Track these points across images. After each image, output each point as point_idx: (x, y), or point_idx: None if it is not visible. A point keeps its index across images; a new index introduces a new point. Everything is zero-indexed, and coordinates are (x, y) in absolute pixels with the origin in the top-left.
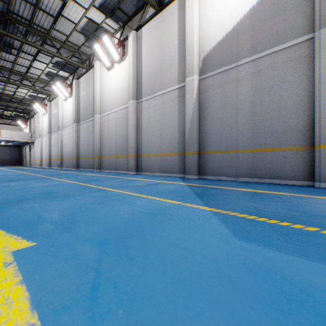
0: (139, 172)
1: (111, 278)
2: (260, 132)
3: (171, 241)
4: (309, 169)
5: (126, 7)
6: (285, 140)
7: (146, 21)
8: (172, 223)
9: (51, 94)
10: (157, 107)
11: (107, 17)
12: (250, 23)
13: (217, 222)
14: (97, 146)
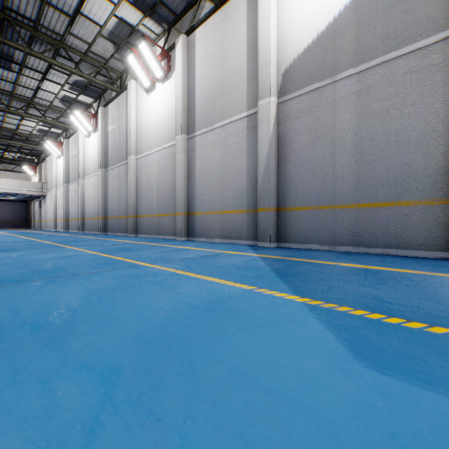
0: (191, 237)
1: None
2: (369, 178)
3: (241, 372)
4: (444, 233)
5: (172, 1)
6: (407, 191)
7: (201, 21)
8: (241, 329)
9: (69, 128)
10: (217, 144)
11: (145, 16)
12: (354, 18)
13: (318, 327)
14: (131, 201)
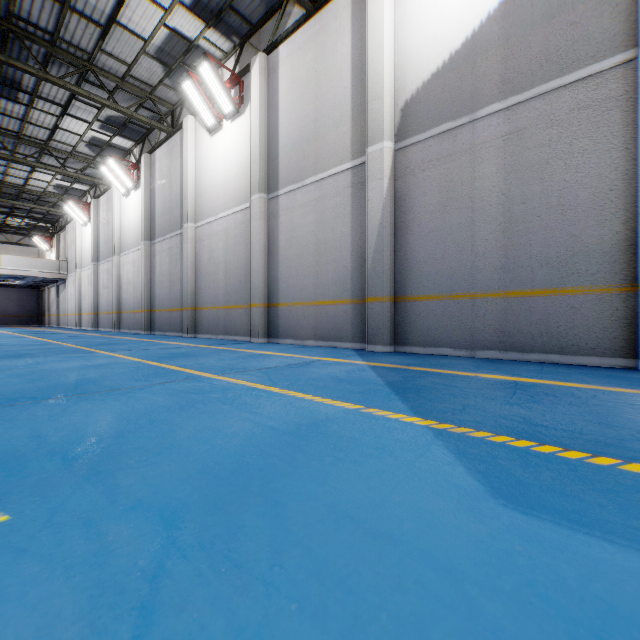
0: (272, 339)
1: (179, 636)
2: (522, 256)
3: (342, 511)
4: (626, 333)
5: (246, 5)
6: (574, 274)
7: (287, 34)
8: (342, 460)
9: (99, 183)
10: (309, 207)
11: (208, 26)
12: (501, 32)
13: (445, 458)
14: (188, 287)
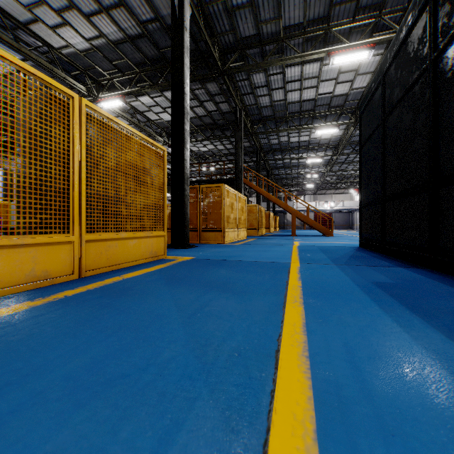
0: None
1: None
2: None
3: None
4: None
5: None
6: None
7: None
8: None
9: None
10: None
11: None
12: None
13: None
14: None
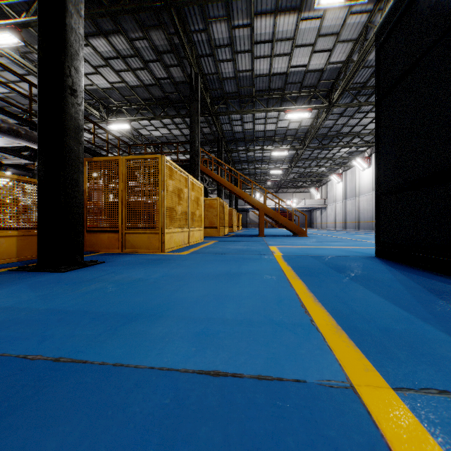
0: None
1: None
2: None
3: None
4: None
5: None
6: None
7: None
8: None
9: (349, 166)
10: None
11: None
12: None
13: None
14: None
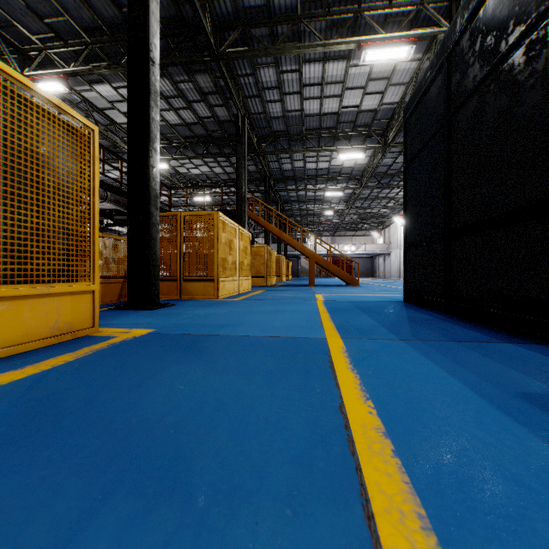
0: None
1: None
2: None
3: None
4: None
5: None
6: None
7: None
8: None
9: None
10: None
11: None
12: None
13: None
14: None
